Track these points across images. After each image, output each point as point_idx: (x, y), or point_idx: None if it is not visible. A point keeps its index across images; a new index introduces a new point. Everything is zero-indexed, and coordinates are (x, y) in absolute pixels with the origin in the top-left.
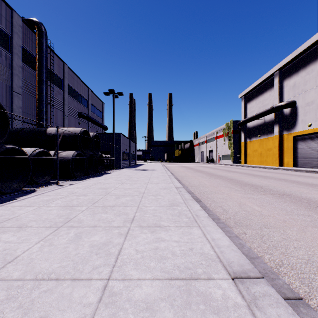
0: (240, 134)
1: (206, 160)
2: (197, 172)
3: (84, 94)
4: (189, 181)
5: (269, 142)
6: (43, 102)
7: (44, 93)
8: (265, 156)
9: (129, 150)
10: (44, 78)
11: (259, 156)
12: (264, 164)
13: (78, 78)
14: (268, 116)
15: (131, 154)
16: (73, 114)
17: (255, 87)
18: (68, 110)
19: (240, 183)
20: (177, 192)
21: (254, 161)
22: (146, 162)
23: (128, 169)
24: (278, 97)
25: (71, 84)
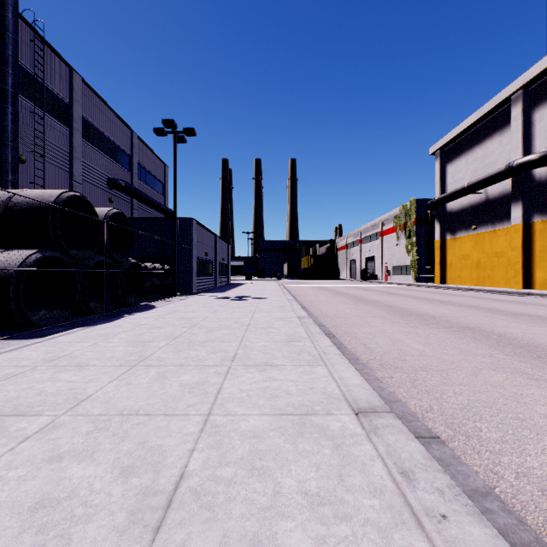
0: (430, 226)
1: (362, 276)
2: (358, 302)
3: (122, 143)
4: (358, 335)
5: (497, 240)
6: (6, 142)
7: (10, 122)
8: (489, 268)
9: (215, 256)
10: (10, 88)
11: (475, 268)
12: (485, 284)
13: (109, 109)
14: (496, 185)
15: (218, 263)
16: (97, 180)
17: (465, 130)
18: (84, 170)
19: (521, 345)
20: (391, 487)
21: (462, 277)
22: (249, 280)
23: (204, 297)
24: (522, 144)
25: (92, 118)
